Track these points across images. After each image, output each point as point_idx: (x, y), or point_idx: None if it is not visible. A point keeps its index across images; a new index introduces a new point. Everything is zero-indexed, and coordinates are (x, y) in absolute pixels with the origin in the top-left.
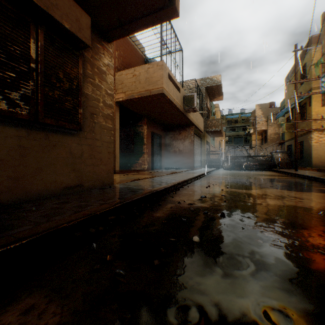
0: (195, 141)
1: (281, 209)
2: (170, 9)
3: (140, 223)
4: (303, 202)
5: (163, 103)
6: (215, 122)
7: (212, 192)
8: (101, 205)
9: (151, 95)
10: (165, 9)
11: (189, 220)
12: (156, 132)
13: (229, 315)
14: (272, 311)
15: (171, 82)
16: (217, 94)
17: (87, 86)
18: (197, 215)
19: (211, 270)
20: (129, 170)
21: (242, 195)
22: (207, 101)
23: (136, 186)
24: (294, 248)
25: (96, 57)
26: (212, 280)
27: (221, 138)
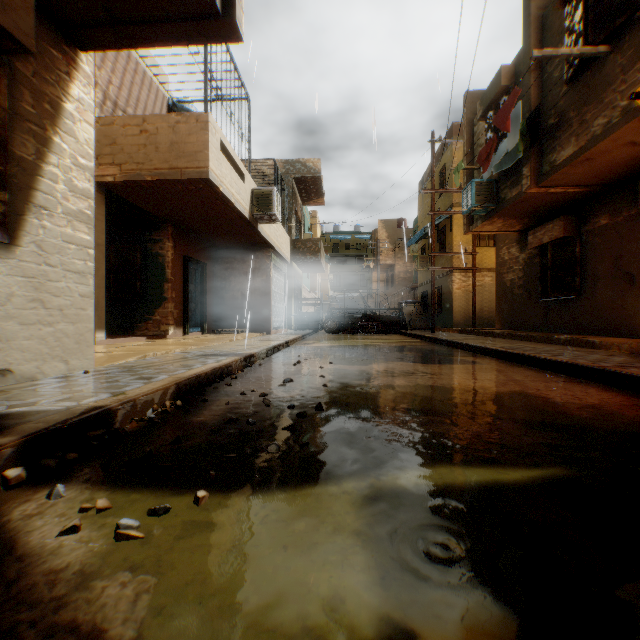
0: (274, 279)
1: (406, 391)
2: (225, 23)
3: (165, 437)
4: (436, 379)
5: (210, 200)
6: (311, 244)
7: (304, 372)
8: (71, 410)
9: (184, 180)
10: (216, 20)
11: (262, 421)
12: (193, 257)
13: (320, 540)
14: (377, 522)
15: (226, 158)
16: (315, 194)
17: (25, 140)
18: (276, 411)
19: (297, 489)
20: (130, 336)
21: (353, 374)
22: (298, 205)
23: (152, 367)
24: (415, 441)
25: (49, 78)
26: (297, 503)
27: (322, 275)
